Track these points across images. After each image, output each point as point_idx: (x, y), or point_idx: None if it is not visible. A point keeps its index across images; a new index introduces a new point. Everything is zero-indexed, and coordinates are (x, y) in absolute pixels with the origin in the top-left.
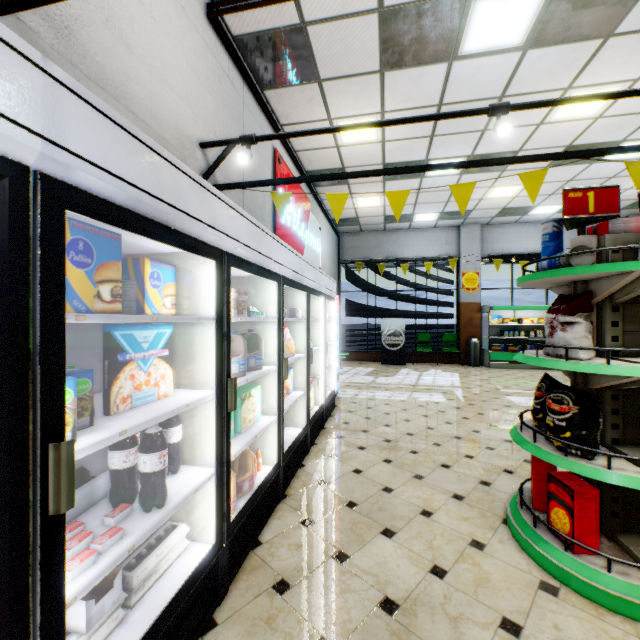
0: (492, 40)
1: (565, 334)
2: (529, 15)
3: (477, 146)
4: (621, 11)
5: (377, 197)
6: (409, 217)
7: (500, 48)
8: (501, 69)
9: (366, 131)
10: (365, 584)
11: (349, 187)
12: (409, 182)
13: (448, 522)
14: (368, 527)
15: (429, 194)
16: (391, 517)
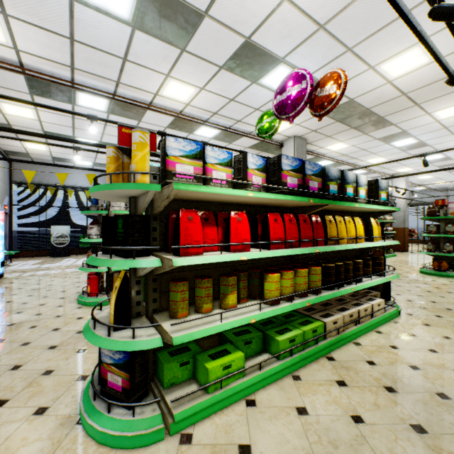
0: (92, 106)
1: (91, 231)
2: (105, 105)
3: (102, 138)
4: (140, 116)
5: (43, 145)
6: (72, 161)
7: (97, 109)
8: (101, 116)
9: (26, 113)
10: (2, 324)
11: (17, 135)
12: (66, 143)
13: (52, 304)
14: (9, 313)
15: (82, 152)
16: (23, 309)
